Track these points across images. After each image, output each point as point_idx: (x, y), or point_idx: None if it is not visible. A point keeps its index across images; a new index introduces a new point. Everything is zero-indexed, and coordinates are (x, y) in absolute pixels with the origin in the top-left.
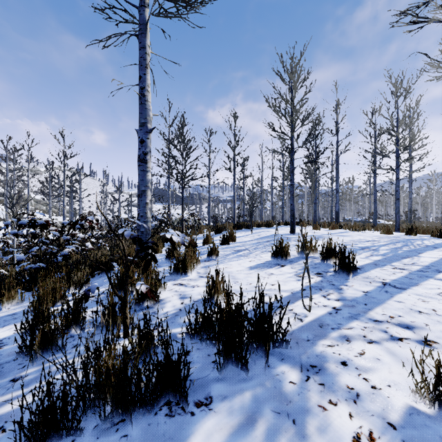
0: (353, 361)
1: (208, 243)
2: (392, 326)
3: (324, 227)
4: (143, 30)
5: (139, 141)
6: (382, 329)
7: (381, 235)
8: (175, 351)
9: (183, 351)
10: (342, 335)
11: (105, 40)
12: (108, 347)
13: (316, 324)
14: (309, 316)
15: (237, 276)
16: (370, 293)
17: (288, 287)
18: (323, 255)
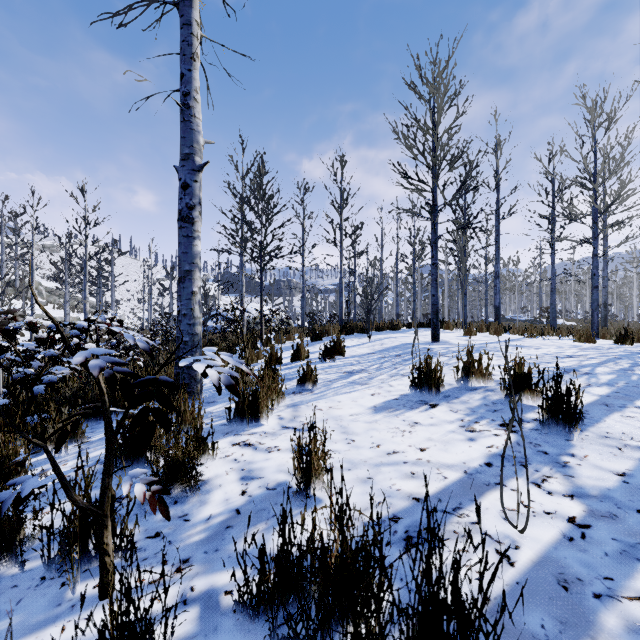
0: None
1: (300, 358)
2: None
3: (482, 331)
4: None
5: (181, 185)
6: None
7: (581, 346)
8: None
9: None
10: (634, 627)
11: (122, 13)
12: None
13: (550, 578)
14: (522, 547)
15: (352, 427)
16: (633, 477)
17: (454, 457)
18: (509, 388)
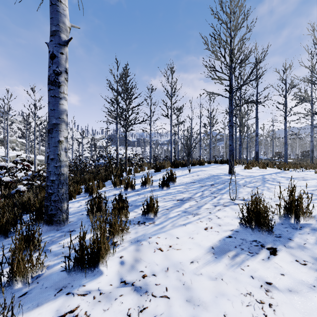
0: None
1: (146, 186)
2: None
3: (253, 166)
4: None
5: (49, 56)
6: None
7: None
8: None
9: None
10: None
11: None
12: None
13: None
14: None
15: (197, 289)
16: None
17: None
18: None
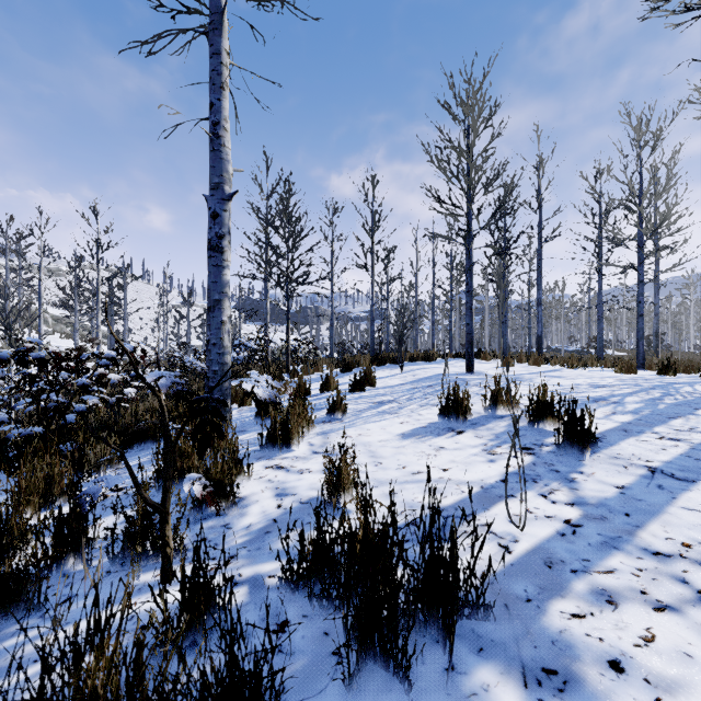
0: (636, 660)
1: (329, 389)
2: (694, 567)
3: (521, 362)
4: (217, 24)
5: (210, 214)
6: (677, 575)
7: (620, 376)
8: (259, 620)
9: (265, 657)
10: (596, 590)
11: (151, 41)
12: (98, 644)
13: (539, 561)
14: (521, 541)
15: (380, 452)
16: (630, 489)
17: (473, 475)
18: (532, 414)
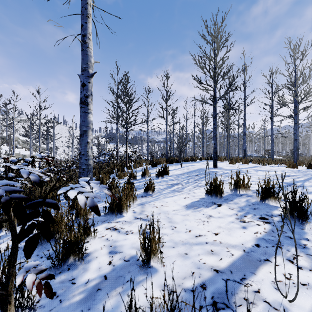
0: None
1: (145, 176)
2: None
3: (238, 162)
4: None
5: (81, 84)
6: None
7: (291, 170)
8: None
9: None
10: None
11: None
12: None
13: None
14: None
15: (174, 218)
16: None
17: (236, 240)
18: (262, 195)
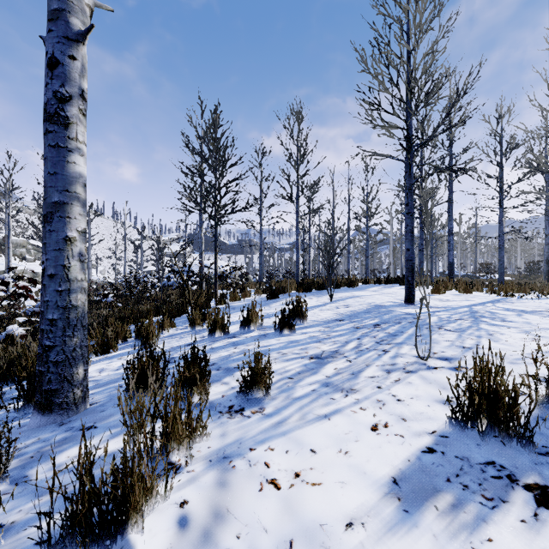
0: None
1: (251, 326)
2: None
3: (446, 288)
4: None
5: (46, 62)
6: None
7: None
8: None
9: None
10: None
11: None
12: None
13: None
14: None
15: None
16: None
17: None
18: None
